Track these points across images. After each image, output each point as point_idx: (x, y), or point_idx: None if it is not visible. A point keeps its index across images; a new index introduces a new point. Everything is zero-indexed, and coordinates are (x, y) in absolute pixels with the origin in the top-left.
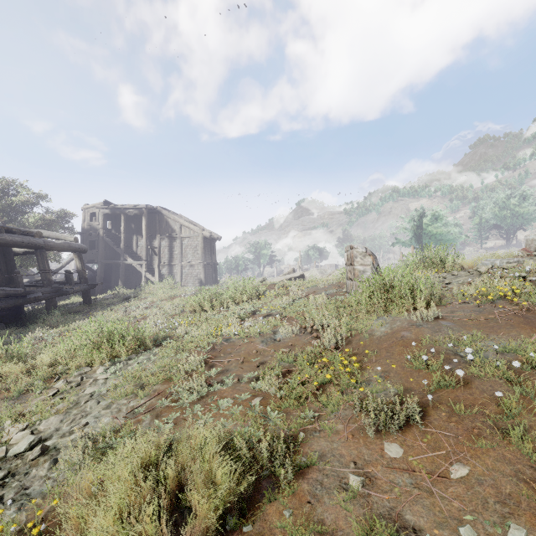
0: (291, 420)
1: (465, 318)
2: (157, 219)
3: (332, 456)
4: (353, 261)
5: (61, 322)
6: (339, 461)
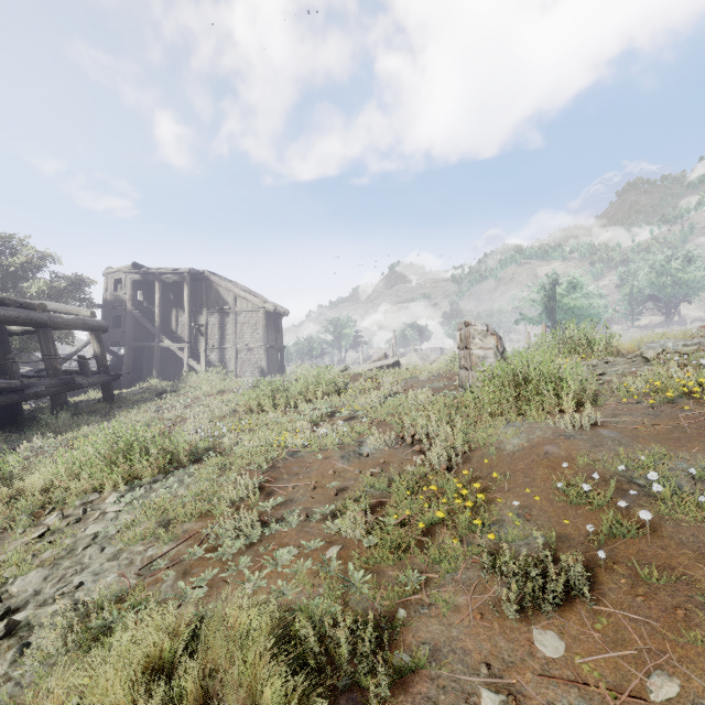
0: (385, 584)
1: (635, 425)
2: (204, 288)
3: (451, 651)
4: (470, 343)
5: (70, 427)
6: (463, 661)
